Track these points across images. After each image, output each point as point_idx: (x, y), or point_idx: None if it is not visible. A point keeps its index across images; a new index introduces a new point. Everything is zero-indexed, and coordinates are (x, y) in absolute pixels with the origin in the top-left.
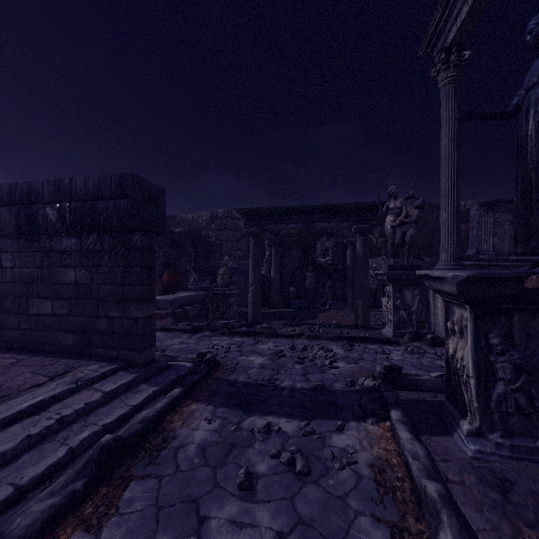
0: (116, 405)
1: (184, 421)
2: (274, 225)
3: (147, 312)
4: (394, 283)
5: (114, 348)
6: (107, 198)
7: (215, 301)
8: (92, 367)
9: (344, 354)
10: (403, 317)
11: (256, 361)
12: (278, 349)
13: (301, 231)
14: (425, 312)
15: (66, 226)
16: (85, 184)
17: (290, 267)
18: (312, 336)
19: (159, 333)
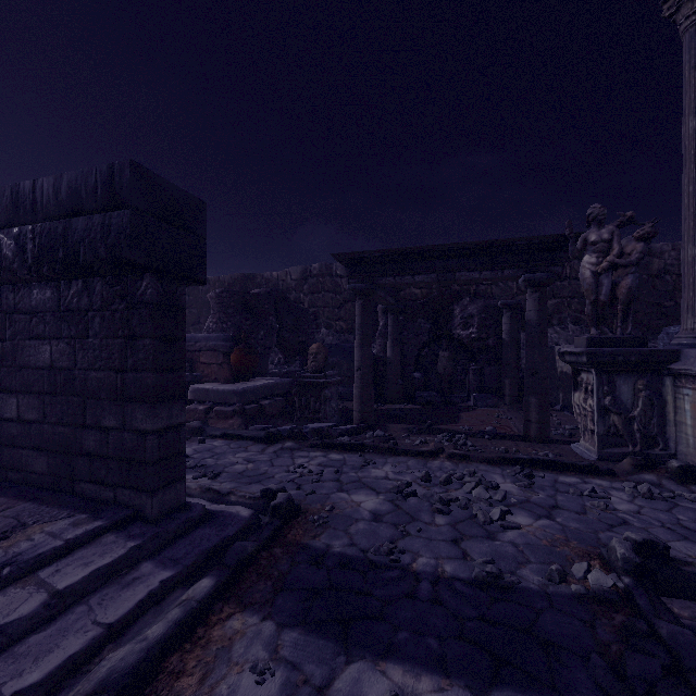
0: (72, 623)
1: (207, 671)
2: (393, 277)
3: (167, 421)
4: (600, 368)
5: (108, 484)
6: (89, 210)
7: (303, 393)
8: (55, 526)
9: (520, 495)
10: (616, 427)
11: (365, 505)
12: (402, 481)
13: (429, 291)
14: (658, 419)
15: (27, 267)
16: (56, 187)
17: (415, 343)
18: (456, 455)
19: (218, 443)
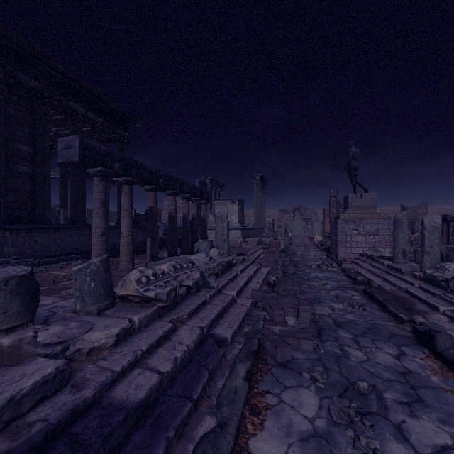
0: None
1: None
2: None
3: None
4: None
5: None
6: None
7: None
8: None
9: None
10: None
11: None
12: None
13: None
14: None
15: None
16: None
17: None
18: None
19: None
